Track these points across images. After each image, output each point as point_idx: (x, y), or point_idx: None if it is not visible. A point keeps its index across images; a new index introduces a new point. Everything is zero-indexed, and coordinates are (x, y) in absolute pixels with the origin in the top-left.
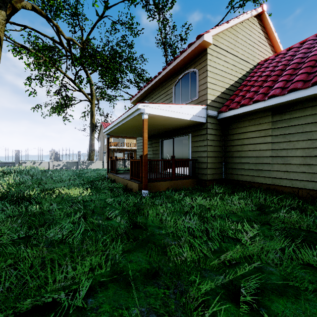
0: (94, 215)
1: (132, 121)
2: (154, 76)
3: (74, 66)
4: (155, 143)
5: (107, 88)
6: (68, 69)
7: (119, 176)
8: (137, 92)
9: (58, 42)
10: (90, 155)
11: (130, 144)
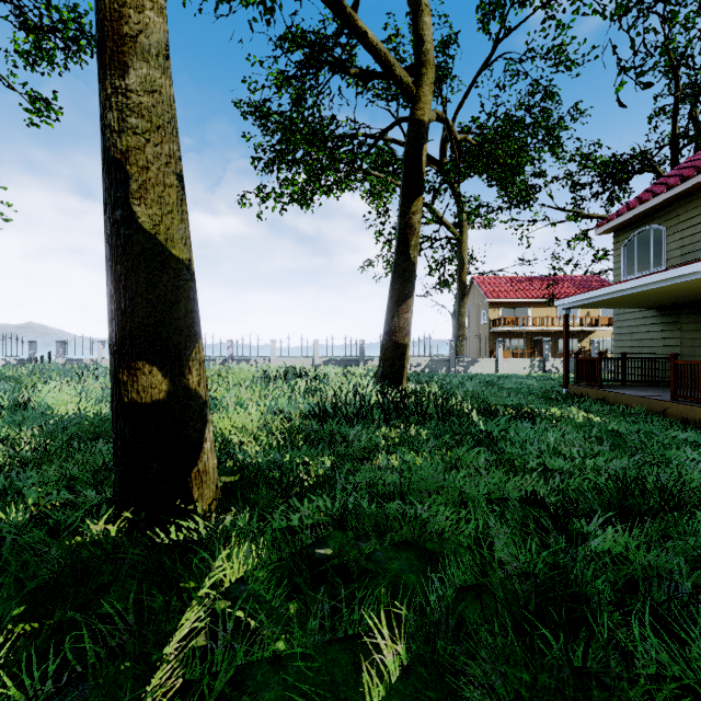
0: (698, 454)
1: (682, 284)
2: (697, 168)
3: (458, 183)
4: (690, 321)
5: (509, 208)
6: (444, 190)
7: (624, 393)
8: (625, 210)
9: (402, 142)
10: (458, 345)
11: (543, 321)
